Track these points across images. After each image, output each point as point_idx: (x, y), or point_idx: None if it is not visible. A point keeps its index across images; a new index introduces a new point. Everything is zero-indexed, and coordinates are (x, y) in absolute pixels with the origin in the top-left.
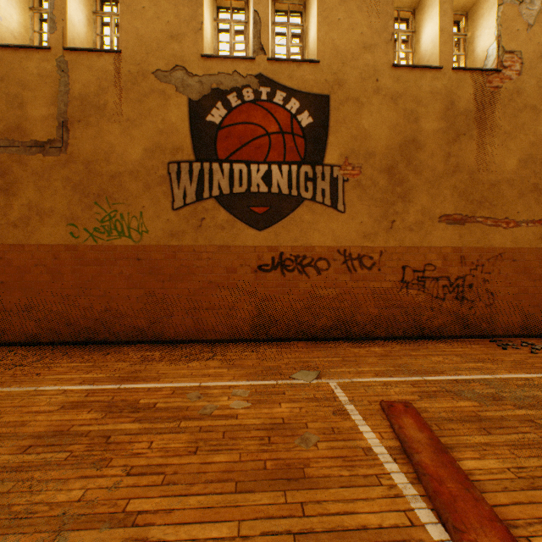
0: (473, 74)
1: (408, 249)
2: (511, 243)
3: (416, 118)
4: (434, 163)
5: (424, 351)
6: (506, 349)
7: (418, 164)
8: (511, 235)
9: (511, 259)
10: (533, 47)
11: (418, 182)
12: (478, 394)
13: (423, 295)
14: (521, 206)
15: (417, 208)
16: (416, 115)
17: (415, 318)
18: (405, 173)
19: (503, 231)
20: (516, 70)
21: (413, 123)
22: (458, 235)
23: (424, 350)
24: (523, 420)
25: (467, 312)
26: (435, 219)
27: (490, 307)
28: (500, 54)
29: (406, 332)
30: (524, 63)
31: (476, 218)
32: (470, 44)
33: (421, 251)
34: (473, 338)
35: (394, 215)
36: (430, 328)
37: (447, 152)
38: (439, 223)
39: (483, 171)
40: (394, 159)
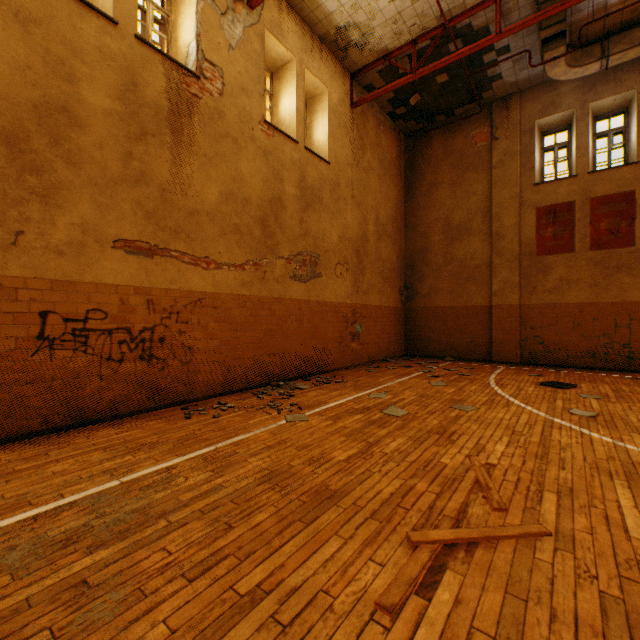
0: (167, 63)
1: (56, 284)
2: (214, 287)
3: (72, 75)
4: (107, 159)
5: (54, 455)
6: (191, 418)
7: (77, 151)
8: (213, 278)
9: (214, 306)
10: (235, 74)
11: (77, 179)
12: (43, 543)
13: (85, 357)
14: (223, 246)
15: (75, 220)
16: (72, 71)
17: (70, 396)
18: (48, 156)
19: (204, 272)
20: (218, 88)
21: (66, 81)
22: (146, 271)
23: (59, 451)
24: (67, 589)
25: (159, 375)
26: (108, 243)
27: (189, 365)
28: (200, 58)
29: (52, 421)
30: (227, 86)
31: (171, 252)
32: (174, 30)
33: (82, 289)
34: (167, 408)
35: (23, 222)
36: (99, 406)
37: (128, 151)
38: (116, 250)
39: (181, 193)
40: (23, 125)
